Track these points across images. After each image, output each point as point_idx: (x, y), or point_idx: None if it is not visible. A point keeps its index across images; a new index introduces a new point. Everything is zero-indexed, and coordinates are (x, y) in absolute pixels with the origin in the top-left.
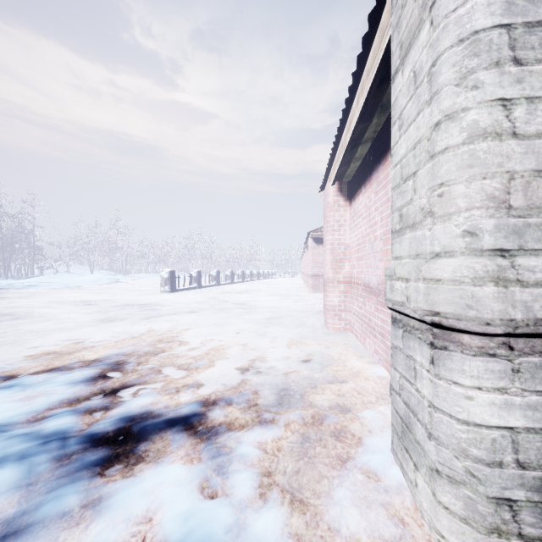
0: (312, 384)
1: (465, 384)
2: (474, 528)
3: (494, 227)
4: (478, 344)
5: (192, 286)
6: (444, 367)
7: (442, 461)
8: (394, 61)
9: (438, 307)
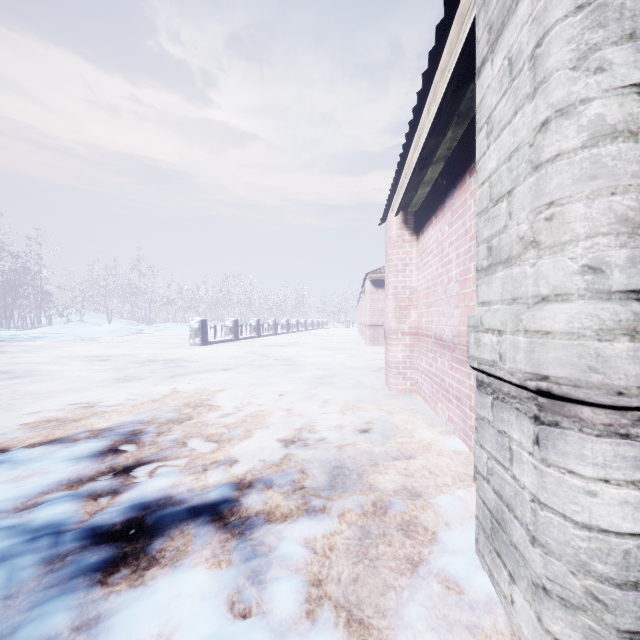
0: (372, 461)
1: (585, 474)
2: None
3: (626, 260)
4: (605, 420)
5: (228, 338)
6: (554, 449)
7: (552, 577)
8: (479, 50)
9: (546, 369)
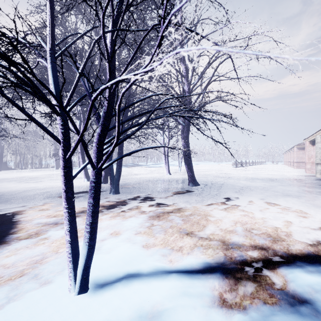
0: (304, 175)
1: (318, 167)
2: (319, 174)
3: (320, 158)
4: (319, 164)
5: (239, 166)
6: (317, 166)
7: (317, 172)
8: (315, 142)
9: (317, 162)
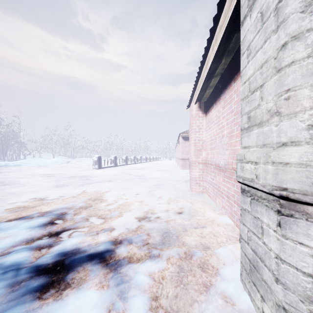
0: (183, 229)
1: (310, 245)
2: None
3: None
4: None
5: (111, 165)
6: (290, 230)
7: (288, 302)
8: (243, 11)
9: (285, 184)
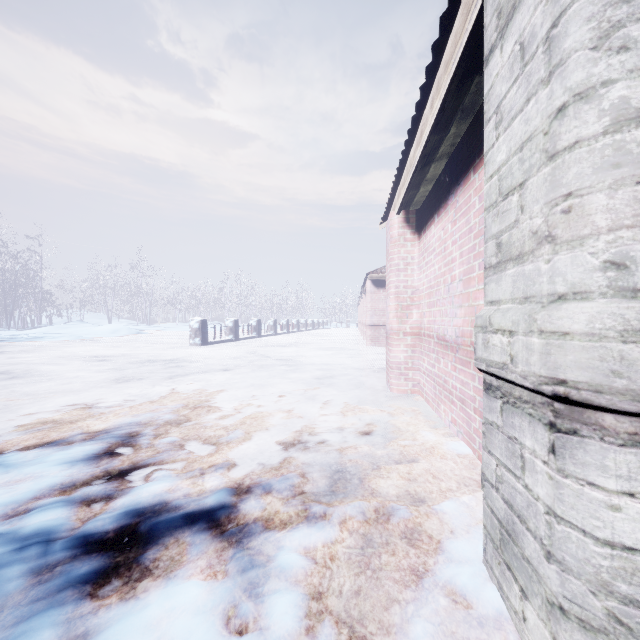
0: (373, 465)
1: (607, 486)
2: None
3: None
4: (629, 428)
5: (228, 338)
6: (572, 459)
7: (569, 596)
8: (487, 37)
9: (563, 373)
